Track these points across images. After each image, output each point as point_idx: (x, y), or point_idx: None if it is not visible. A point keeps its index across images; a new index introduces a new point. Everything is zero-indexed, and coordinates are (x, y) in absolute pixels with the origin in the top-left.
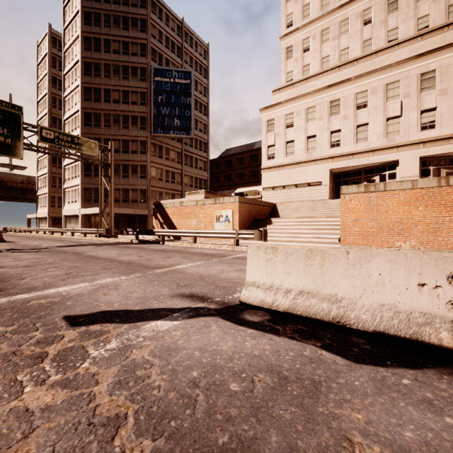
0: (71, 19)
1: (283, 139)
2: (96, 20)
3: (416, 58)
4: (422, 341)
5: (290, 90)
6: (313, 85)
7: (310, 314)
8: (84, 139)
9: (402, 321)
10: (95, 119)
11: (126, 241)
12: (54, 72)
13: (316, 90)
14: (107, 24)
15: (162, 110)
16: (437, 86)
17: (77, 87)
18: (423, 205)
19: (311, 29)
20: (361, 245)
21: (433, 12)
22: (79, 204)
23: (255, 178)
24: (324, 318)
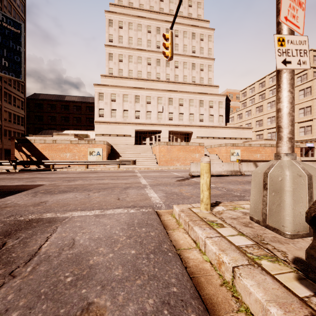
0: None
1: (109, 107)
2: None
3: (167, 91)
4: (221, 174)
5: (112, 79)
6: (126, 83)
7: None
8: None
9: (219, 172)
10: None
11: None
12: None
13: (128, 86)
14: None
15: None
16: (173, 105)
17: None
18: (182, 151)
19: (123, 51)
20: (165, 165)
21: (171, 74)
22: None
23: (67, 122)
24: None
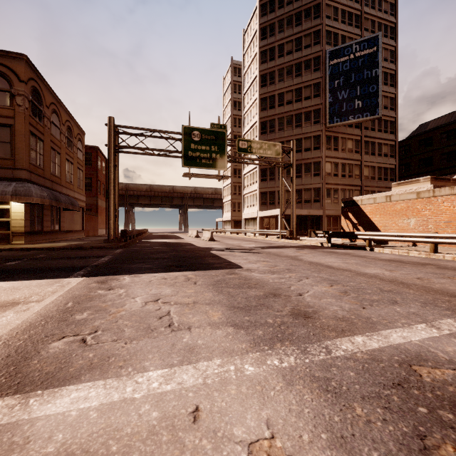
0: (249, 42)
1: None
2: (271, 30)
3: None
4: None
5: None
6: None
7: None
8: (270, 143)
9: None
10: (270, 125)
11: (314, 244)
12: (235, 97)
13: None
14: (281, 29)
15: (339, 96)
16: None
17: (255, 101)
18: None
19: None
20: None
21: None
22: (257, 208)
23: None
24: None
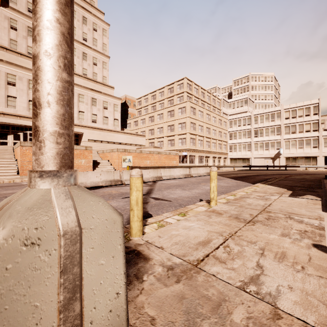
0: None
1: None
2: None
3: None
4: (98, 186)
5: None
6: None
7: None
8: None
9: (95, 184)
10: None
11: None
12: None
13: None
14: None
15: None
16: None
17: None
18: None
19: None
20: None
21: None
22: None
23: None
24: None
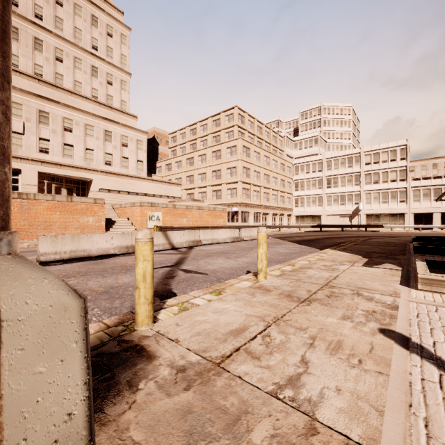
0: None
1: None
2: None
3: (36, 96)
4: (109, 254)
5: None
6: None
7: (78, 257)
8: None
9: (104, 251)
10: None
11: None
12: None
13: None
14: None
15: None
16: (51, 125)
17: None
18: (59, 211)
19: None
20: None
21: (46, 68)
22: None
23: None
24: (83, 256)
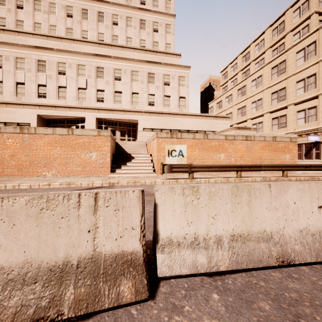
0: None
1: None
2: None
3: (94, 55)
4: None
5: (1, 34)
6: (25, 41)
7: None
8: None
9: None
10: None
11: None
12: None
13: (24, 44)
14: None
15: None
16: (105, 78)
17: None
18: (60, 146)
19: None
20: (17, 176)
21: (106, 34)
22: None
23: None
24: None
